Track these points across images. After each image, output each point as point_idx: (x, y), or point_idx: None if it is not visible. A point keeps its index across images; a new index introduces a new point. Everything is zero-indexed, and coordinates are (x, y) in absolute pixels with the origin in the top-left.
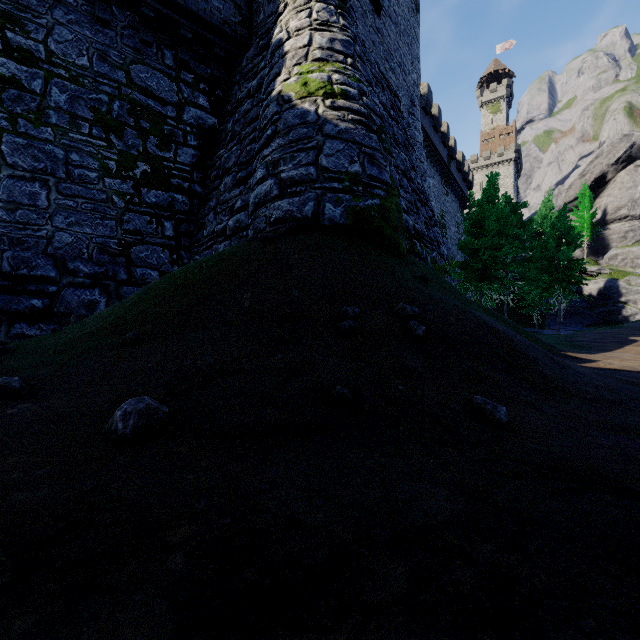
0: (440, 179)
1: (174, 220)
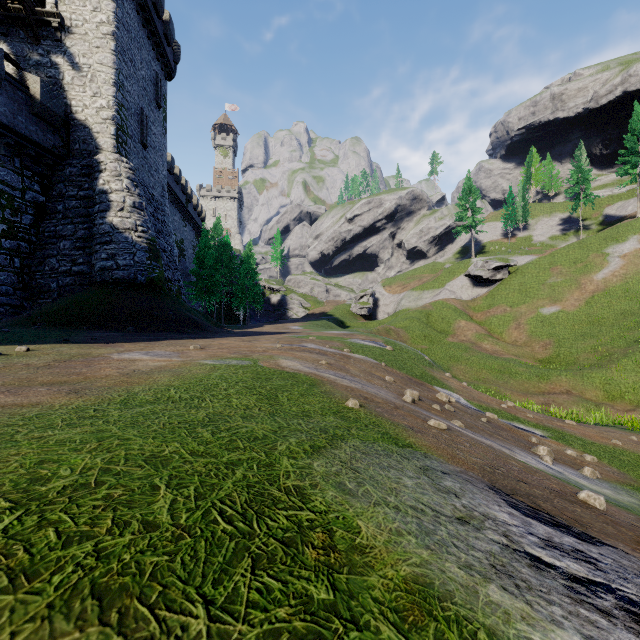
0: (181, 215)
1: (20, 257)
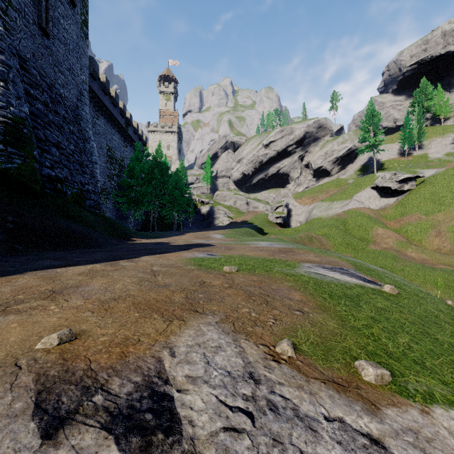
0: (120, 136)
1: None
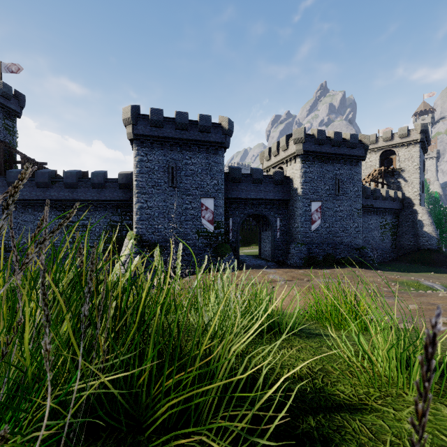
0: None
1: (395, 240)
